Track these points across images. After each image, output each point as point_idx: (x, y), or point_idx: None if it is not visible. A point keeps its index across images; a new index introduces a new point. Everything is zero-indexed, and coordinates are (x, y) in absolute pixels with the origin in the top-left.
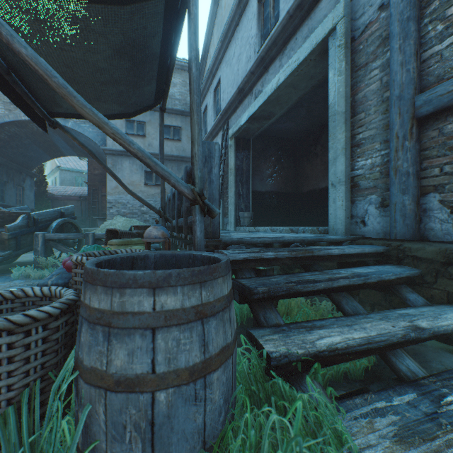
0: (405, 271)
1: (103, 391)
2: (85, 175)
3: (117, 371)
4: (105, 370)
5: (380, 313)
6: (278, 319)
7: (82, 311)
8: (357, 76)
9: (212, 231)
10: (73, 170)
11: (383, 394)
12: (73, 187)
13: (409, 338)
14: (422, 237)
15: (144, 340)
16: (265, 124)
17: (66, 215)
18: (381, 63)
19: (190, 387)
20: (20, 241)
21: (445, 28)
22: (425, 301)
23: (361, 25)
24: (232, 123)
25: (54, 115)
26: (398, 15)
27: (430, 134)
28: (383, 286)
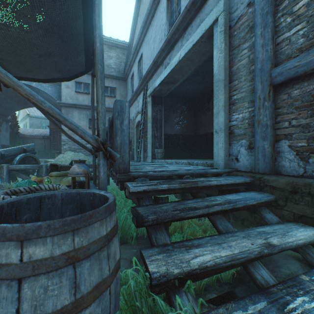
0: (264, 197)
1: None
2: (48, 121)
3: None
4: None
5: (244, 231)
6: (166, 239)
7: None
8: (232, 54)
9: (123, 167)
10: (39, 117)
11: (242, 303)
12: (39, 129)
13: (263, 254)
14: (277, 171)
15: (10, 291)
16: (172, 86)
17: (28, 151)
18: (249, 45)
19: None
20: None
21: (292, 20)
22: (278, 219)
23: (235, 17)
24: (150, 85)
25: None
26: (260, 10)
27: (282, 97)
28: (248, 208)
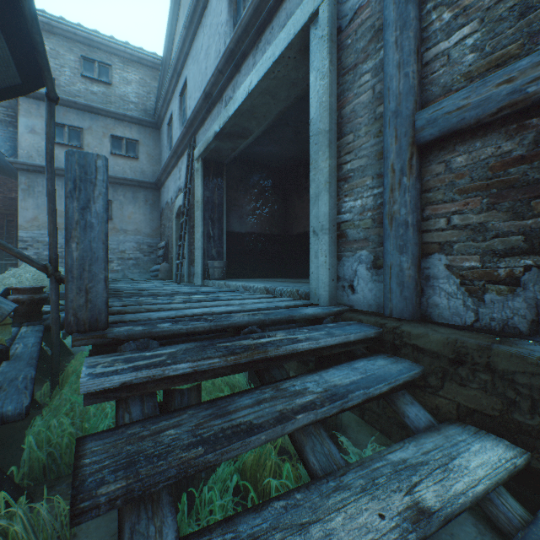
0: (402, 373)
1: None
2: None
3: None
4: None
5: (364, 465)
6: (164, 533)
7: None
8: (344, 82)
9: (91, 317)
10: None
11: None
12: None
13: None
14: (425, 316)
15: None
16: (240, 144)
17: None
18: (374, 64)
19: None
20: None
21: (454, 17)
22: (429, 418)
23: (349, 10)
24: (200, 140)
25: None
26: None
27: (435, 169)
28: (372, 399)
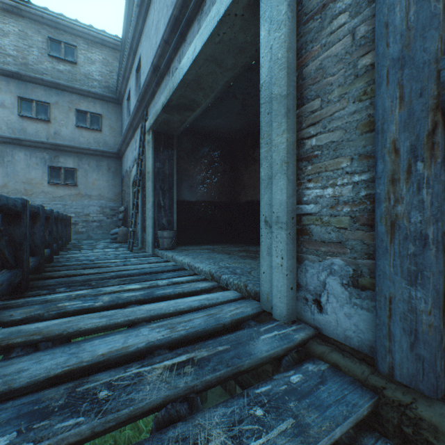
0: None
1: None
2: None
3: None
4: None
5: None
6: None
7: None
8: (307, 32)
9: None
10: None
11: None
12: None
13: None
14: None
15: None
16: (189, 116)
17: None
18: None
19: None
20: None
21: None
22: None
23: None
24: (151, 112)
25: None
26: None
27: None
28: None
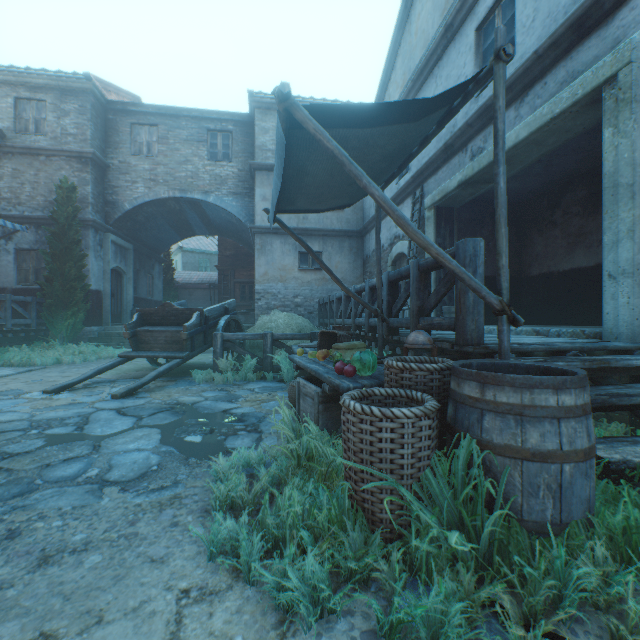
0: None
1: (518, 461)
2: (209, 257)
3: (532, 447)
4: (519, 446)
5: None
6: None
7: (479, 405)
8: None
9: (477, 336)
10: (196, 251)
11: None
12: (198, 273)
13: None
14: None
15: (552, 426)
16: (482, 188)
17: (229, 311)
18: None
19: (583, 465)
20: (195, 341)
21: None
22: None
23: None
24: (430, 188)
25: (279, 212)
26: None
27: None
28: None
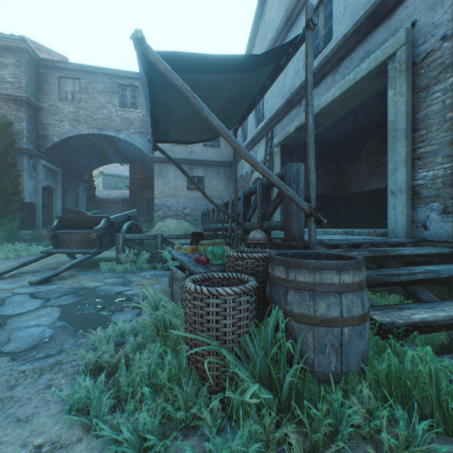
0: None
1: (311, 326)
2: (124, 180)
3: (321, 315)
4: (312, 315)
5: (452, 301)
6: (371, 302)
7: (285, 283)
8: (417, 97)
9: (299, 234)
10: (114, 175)
11: None
12: (115, 191)
13: None
14: None
15: (335, 299)
16: None
17: (131, 218)
18: (444, 87)
19: (358, 327)
20: (103, 240)
21: None
22: None
23: (422, 52)
24: (277, 131)
25: (159, 141)
26: None
27: None
28: (451, 281)
